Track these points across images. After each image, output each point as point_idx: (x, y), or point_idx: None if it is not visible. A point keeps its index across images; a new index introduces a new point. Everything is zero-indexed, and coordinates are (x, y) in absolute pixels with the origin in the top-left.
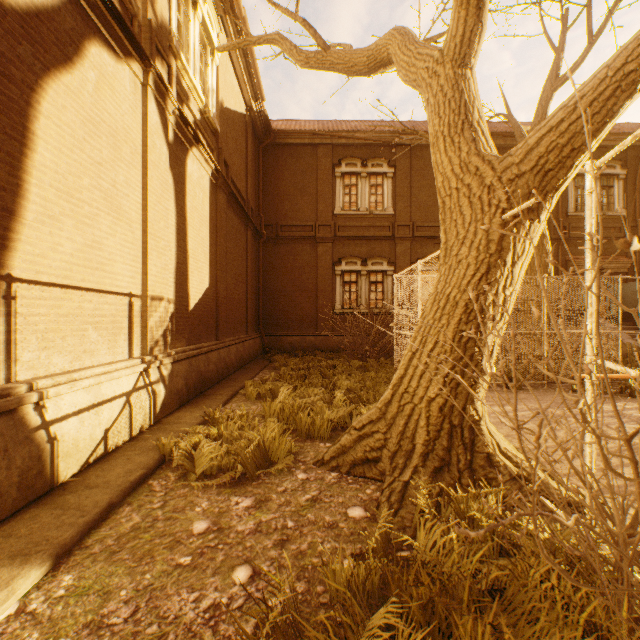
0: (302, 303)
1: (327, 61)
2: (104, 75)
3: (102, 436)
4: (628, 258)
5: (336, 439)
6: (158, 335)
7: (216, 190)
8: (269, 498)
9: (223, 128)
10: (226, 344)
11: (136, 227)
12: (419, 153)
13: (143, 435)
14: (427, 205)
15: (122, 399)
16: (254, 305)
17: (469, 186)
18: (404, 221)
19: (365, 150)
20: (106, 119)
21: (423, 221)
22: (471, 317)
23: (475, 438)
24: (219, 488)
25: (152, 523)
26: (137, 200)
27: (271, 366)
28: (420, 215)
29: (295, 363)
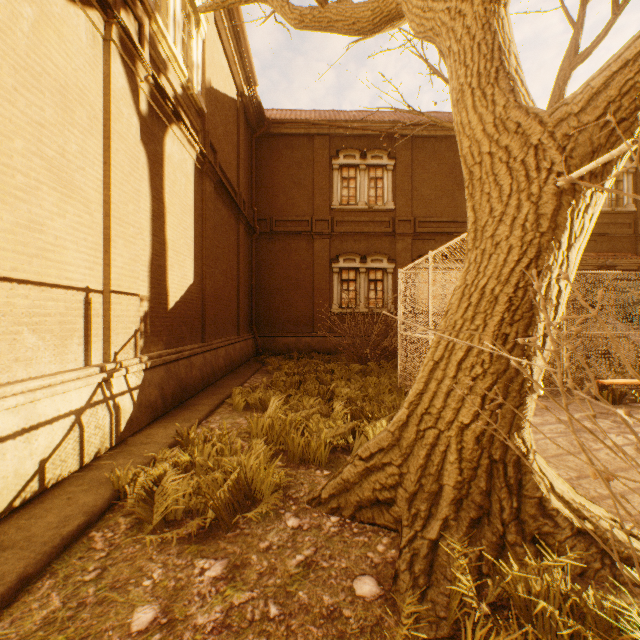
0: (298, 302)
1: (325, 18)
2: (47, 15)
3: (35, 469)
4: (638, 255)
5: (336, 464)
6: (125, 338)
7: (202, 177)
8: (247, 561)
9: (210, 109)
10: (213, 346)
11: (95, 208)
12: (421, 145)
13: (99, 461)
14: (429, 199)
15: (69, 419)
16: (247, 304)
17: (507, 148)
18: (405, 216)
19: (364, 141)
20: (50, 71)
21: (425, 216)
22: (517, 316)
23: (522, 477)
24: (181, 544)
25: (75, 611)
26: (97, 176)
27: (264, 369)
28: (422, 210)
29: (289, 367)
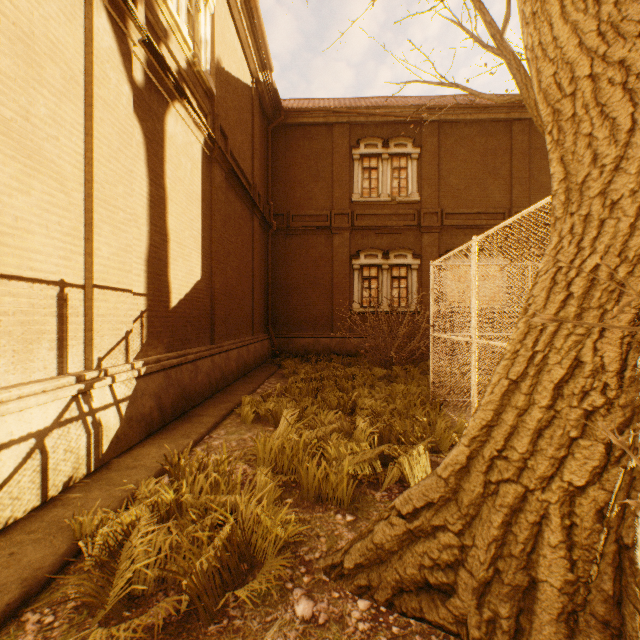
0: (316, 301)
1: None
2: None
3: None
4: None
5: (361, 505)
6: (113, 340)
7: (211, 164)
8: None
9: (220, 92)
10: (223, 349)
11: (74, 187)
12: (448, 130)
13: (68, 494)
14: (458, 189)
15: (26, 444)
16: (262, 303)
17: (623, 63)
18: (431, 208)
19: (387, 129)
20: (7, 11)
21: (453, 208)
22: None
23: None
24: None
25: None
26: (76, 149)
27: (279, 373)
28: (450, 201)
29: (306, 371)
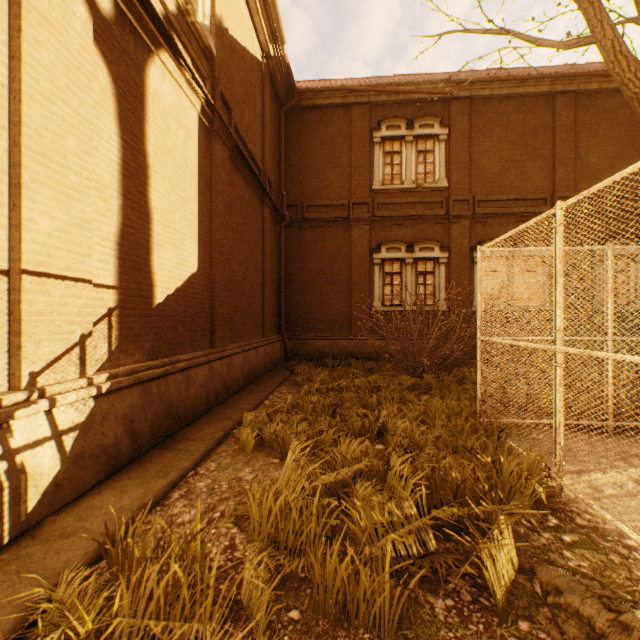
0: (332, 299)
1: None
2: None
3: None
4: None
5: (415, 633)
6: (59, 348)
7: (211, 138)
8: None
9: (222, 55)
10: (225, 353)
11: None
12: (481, 108)
13: None
14: (491, 173)
15: None
16: (274, 302)
17: None
18: (461, 195)
19: (411, 108)
20: None
21: (486, 194)
22: None
23: None
24: None
25: None
26: None
27: (292, 379)
28: (482, 186)
29: (322, 379)
